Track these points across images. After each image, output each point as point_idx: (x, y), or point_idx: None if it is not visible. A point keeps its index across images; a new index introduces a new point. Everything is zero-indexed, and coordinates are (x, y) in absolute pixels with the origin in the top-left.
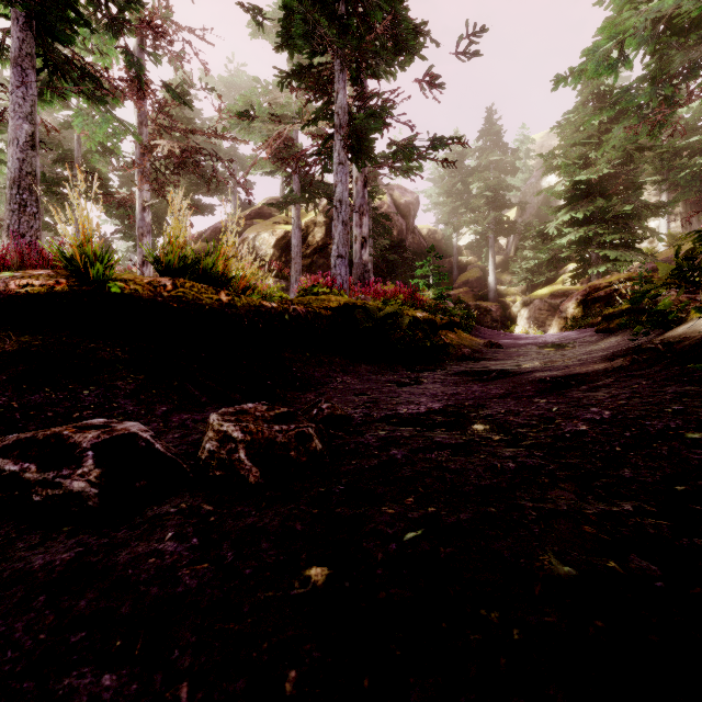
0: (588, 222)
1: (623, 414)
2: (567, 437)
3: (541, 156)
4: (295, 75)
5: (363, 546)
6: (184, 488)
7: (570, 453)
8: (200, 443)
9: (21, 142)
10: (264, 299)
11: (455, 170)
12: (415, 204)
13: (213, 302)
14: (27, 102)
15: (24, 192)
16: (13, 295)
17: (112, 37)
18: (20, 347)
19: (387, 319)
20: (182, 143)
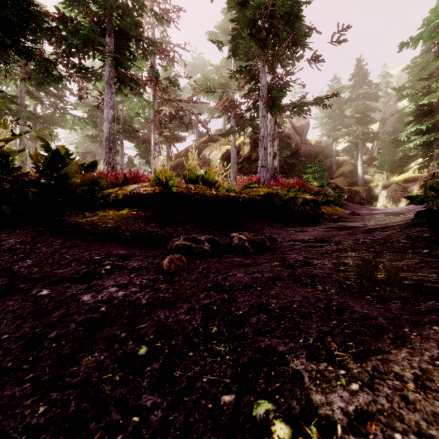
0: (431, 130)
1: (387, 237)
2: (359, 243)
3: (394, 89)
4: (238, 71)
5: (287, 260)
6: (230, 253)
7: (357, 247)
8: (230, 242)
9: (109, 119)
10: (227, 192)
11: (334, 101)
12: (306, 126)
13: (210, 194)
14: (112, 100)
15: (111, 143)
16: (143, 194)
17: (144, 59)
18: (151, 213)
19: (290, 200)
20: (171, 104)
